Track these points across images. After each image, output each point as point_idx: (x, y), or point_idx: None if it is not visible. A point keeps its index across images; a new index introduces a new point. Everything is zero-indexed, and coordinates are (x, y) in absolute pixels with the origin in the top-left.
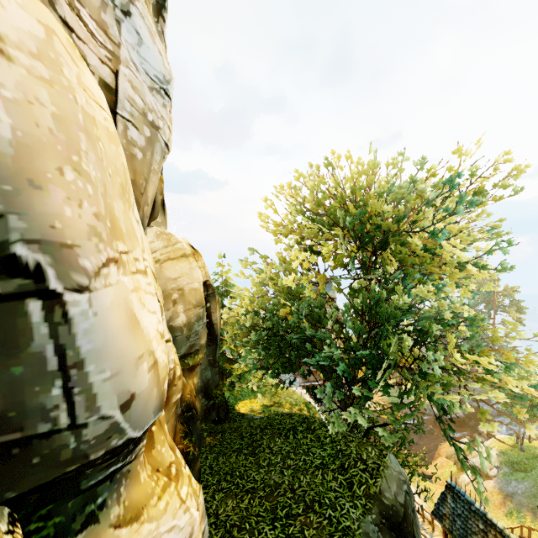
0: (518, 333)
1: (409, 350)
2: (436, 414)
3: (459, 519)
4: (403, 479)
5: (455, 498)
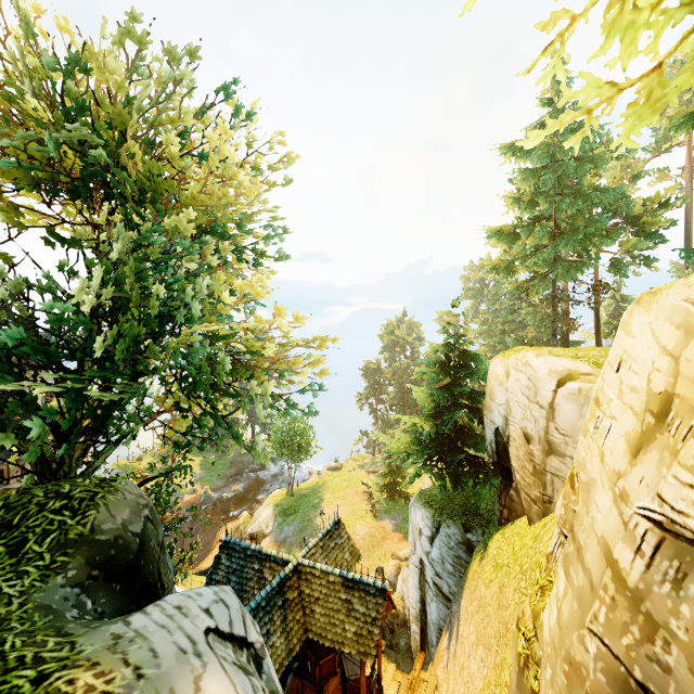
0: (290, 337)
1: (173, 375)
2: (216, 500)
3: (235, 575)
4: (145, 501)
5: (230, 554)
